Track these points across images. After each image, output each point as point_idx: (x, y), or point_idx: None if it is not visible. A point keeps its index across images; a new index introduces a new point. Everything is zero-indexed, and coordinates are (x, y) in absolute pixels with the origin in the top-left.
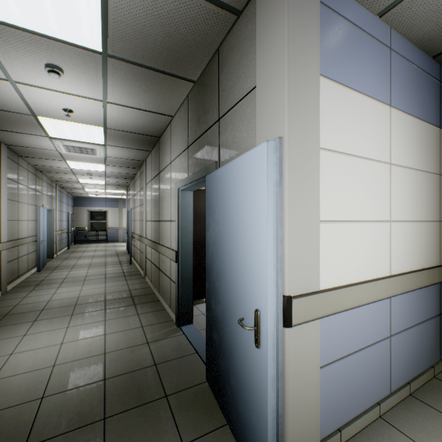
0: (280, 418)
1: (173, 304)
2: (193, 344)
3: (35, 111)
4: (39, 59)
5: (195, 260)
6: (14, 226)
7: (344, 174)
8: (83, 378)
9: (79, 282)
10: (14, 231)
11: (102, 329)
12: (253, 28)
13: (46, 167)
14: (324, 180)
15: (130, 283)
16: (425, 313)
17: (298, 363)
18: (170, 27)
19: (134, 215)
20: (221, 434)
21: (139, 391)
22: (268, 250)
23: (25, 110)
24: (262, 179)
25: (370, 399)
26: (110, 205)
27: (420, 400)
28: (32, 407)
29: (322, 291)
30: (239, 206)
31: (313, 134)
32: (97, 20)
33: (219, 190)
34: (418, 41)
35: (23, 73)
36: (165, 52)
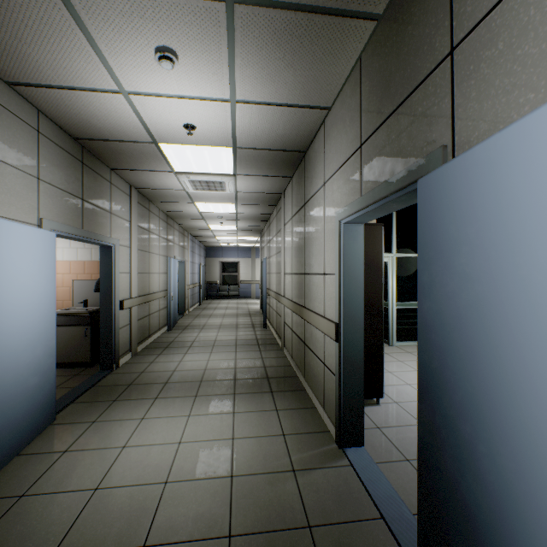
0: None
1: (329, 406)
2: (373, 495)
3: (155, 136)
4: (147, 41)
5: None
6: (144, 279)
7: None
8: (200, 523)
9: (207, 348)
10: (145, 284)
11: (229, 428)
12: None
13: (176, 213)
14: None
15: (265, 356)
16: None
17: None
18: None
19: (268, 266)
20: None
21: None
22: None
23: (145, 136)
24: None
25: None
26: (242, 255)
27: None
28: None
29: None
30: None
31: None
32: None
33: (476, 200)
34: None
35: (133, 75)
36: None
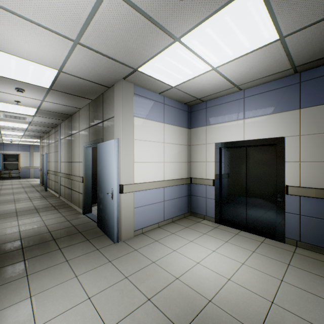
0: (118, 218)
1: (81, 205)
2: (92, 218)
3: None
4: (14, 86)
5: (93, 182)
6: None
7: (144, 147)
8: (39, 233)
9: (11, 202)
10: None
11: (40, 219)
12: (114, 96)
13: None
14: (136, 149)
15: (50, 200)
16: (181, 194)
17: (126, 205)
18: (82, 87)
19: (48, 158)
20: (102, 236)
21: (68, 232)
22: (115, 170)
23: None
24: (113, 150)
25: (155, 221)
26: (22, 149)
27: (175, 222)
28: (18, 241)
29: (134, 183)
30: (108, 157)
31: (131, 135)
32: (50, 81)
33: (102, 151)
34: (176, 100)
35: (0, 88)
36: (79, 91)
